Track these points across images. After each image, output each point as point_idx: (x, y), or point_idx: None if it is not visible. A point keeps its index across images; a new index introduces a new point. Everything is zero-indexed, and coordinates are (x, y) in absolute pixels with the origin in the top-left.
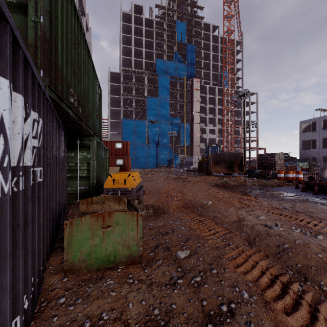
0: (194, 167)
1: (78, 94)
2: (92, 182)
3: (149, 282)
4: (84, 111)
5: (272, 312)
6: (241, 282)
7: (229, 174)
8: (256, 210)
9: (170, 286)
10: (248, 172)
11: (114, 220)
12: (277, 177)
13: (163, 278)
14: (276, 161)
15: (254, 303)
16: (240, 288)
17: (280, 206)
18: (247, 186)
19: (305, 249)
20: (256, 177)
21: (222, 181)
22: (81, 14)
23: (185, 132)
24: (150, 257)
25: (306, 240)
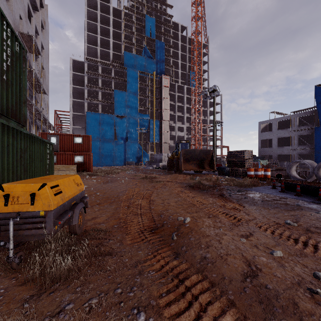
0: (164, 165)
1: None
2: None
3: None
4: None
5: None
6: None
7: (199, 172)
8: (256, 231)
9: None
10: (218, 170)
11: None
12: (247, 174)
13: None
14: (245, 159)
15: None
16: None
17: (278, 218)
18: (223, 187)
19: None
20: (226, 174)
21: (194, 180)
22: None
23: (154, 128)
24: None
25: None
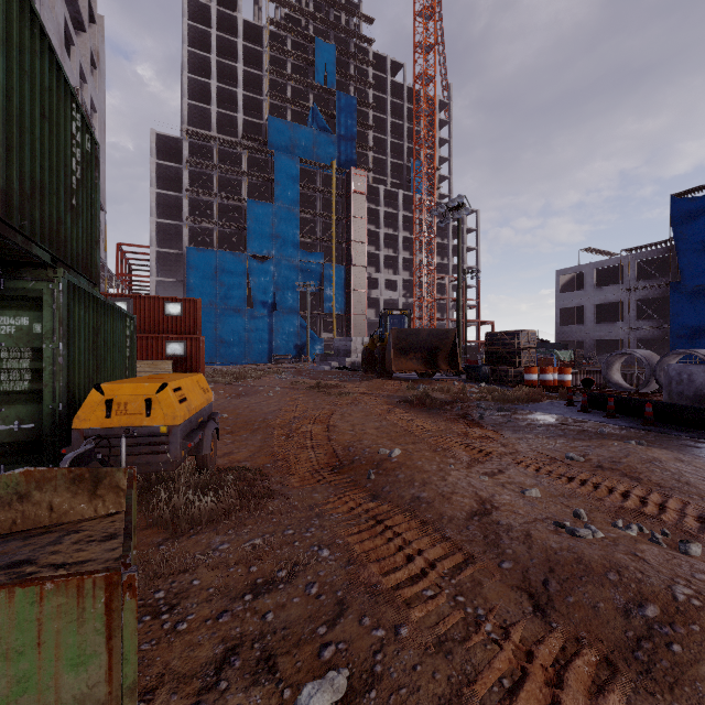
0: (355, 361)
1: None
2: (49, 407)
3: None
4: None
5: None
6: None
7: (428, 375)
8: (511, 467)
9: None
10: (466, 371)
11: None
12: (525, 380)
13: None
14: (521, 348)
15: None
16: None
17: (556, 451)
18: (471, 403)
19: None
20: (483, 380)
21: (416, 391)
22: None
23: (334, 283)
24: None
25: (697, 583)
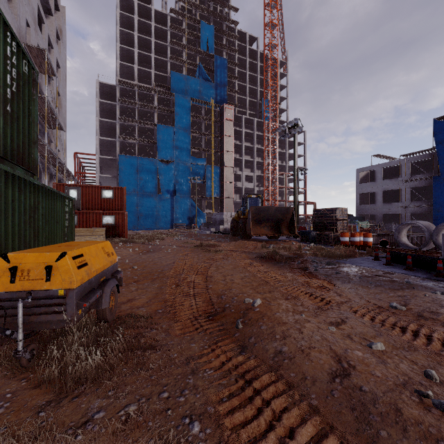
0: (226, 228)
1: None
2: None
3: None
4: None
5: None
6: None
7: (274, 238)
8: (350, 317)
9: None
10: (300, 235)
11: None
12: (340, 241)
13: None
14: (337, 219)
15: None
16: None
17: (380, 300)
18: (307, 258)
19: None
20: (312, 241)
21: (268, 249)
22: None
23: (212, 178)
24: None
25: None
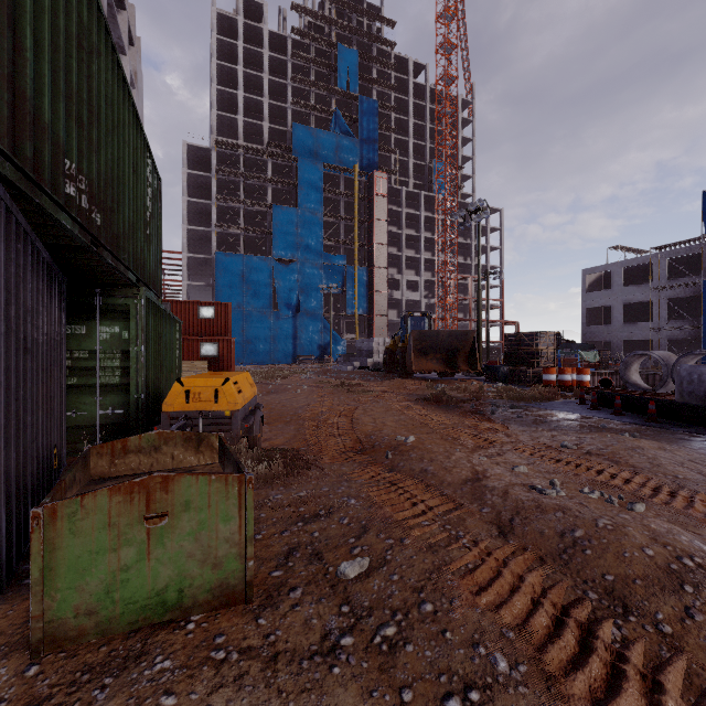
0: (377, 362)
1: (91, 177)
2: (134, 397)
3: (270, 654)
4: (110, 223)
5: (564, 705)
6: (491, 632)
7: (448, 375)
8: (509, 452)
9: (322, 659)
10: (486, 371)
11: (177, 498)
12: (543, 380)
13: (305, 636)
14: (540, 349)
15: (522, 684)
16: (489, 648)
17: (554, 441)
18: (486, 401)
19: (618, 539)
20: (502, 380)
21: (435, 390)
22: (115, 4)
23: (356, 285)
24: (274, 581)
25: (617, 519)
